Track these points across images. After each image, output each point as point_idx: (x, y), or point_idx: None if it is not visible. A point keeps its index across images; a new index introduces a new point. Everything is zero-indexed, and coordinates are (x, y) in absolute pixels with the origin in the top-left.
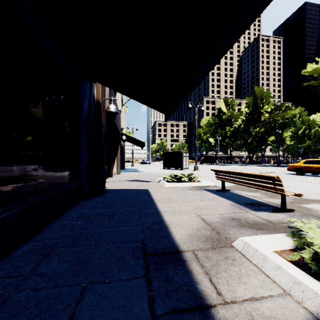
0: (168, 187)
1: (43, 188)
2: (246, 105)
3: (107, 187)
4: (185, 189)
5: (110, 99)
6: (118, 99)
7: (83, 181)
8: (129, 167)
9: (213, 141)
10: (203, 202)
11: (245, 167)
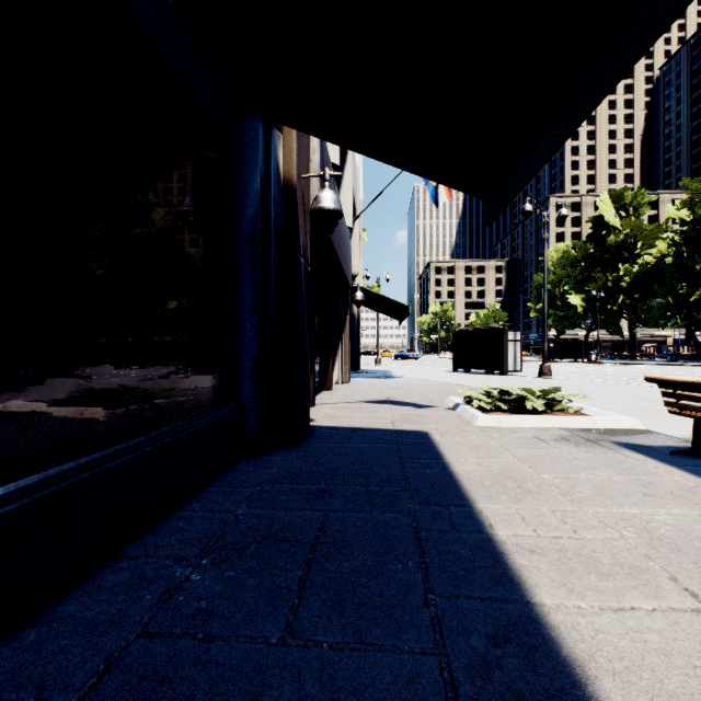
0: (487, 429)
1: (86, 439)
2: (684, 200)
3: (316, 420)
4: (546, 438)
5: (321, 177)
6: (344, 200)
7: (246, 405)
8: (369, 366)
9: (581, 302)
10: (661, 507)
11: (685, 369)
